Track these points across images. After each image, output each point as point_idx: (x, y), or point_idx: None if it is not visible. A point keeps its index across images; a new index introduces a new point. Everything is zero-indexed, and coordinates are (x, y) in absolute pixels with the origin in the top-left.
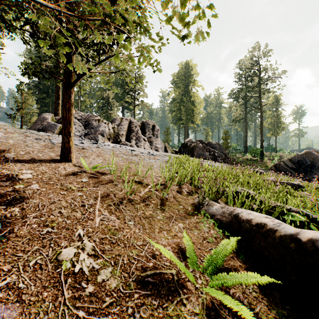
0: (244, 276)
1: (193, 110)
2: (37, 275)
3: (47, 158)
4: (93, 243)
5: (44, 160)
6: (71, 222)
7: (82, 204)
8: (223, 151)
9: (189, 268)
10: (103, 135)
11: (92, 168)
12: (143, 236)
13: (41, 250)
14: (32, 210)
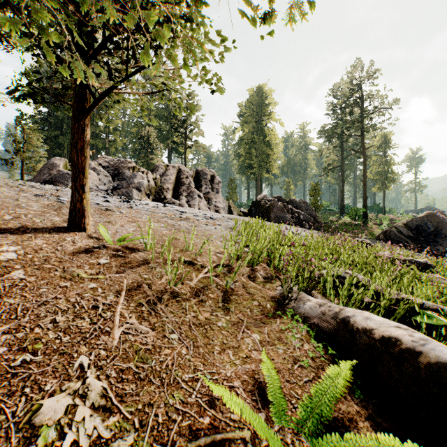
0: (373, 442)
1: (268, 155)
2: None
3: (47, 225)
4: (105, 382)
5: (42, 228)
6: (69, 340)
7: (94, 305)
8: (311, 213)
9: (273, 423)
10: (139, 190)
11: (118, 240)
12: (194, 361)
13: (5, 403)
14: (4, 318)
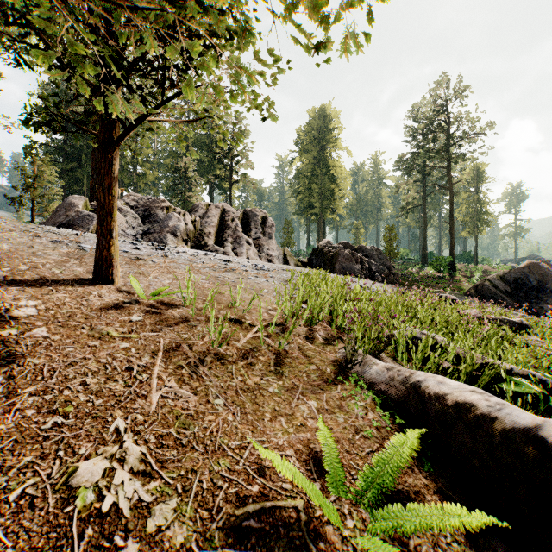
0: (438, 512)
1: (332, 191)
2: (22, 522)
3: (69, 276)
4: (144, 447)
5: (63, 280)
6: (102, 403)
7: (128, 366)
8: (385, 263)
9: (329, 494)
10: (175, 235)
11: (152, 295)
12: (241, 428)
13: (38, 466)
14: (29, 379)
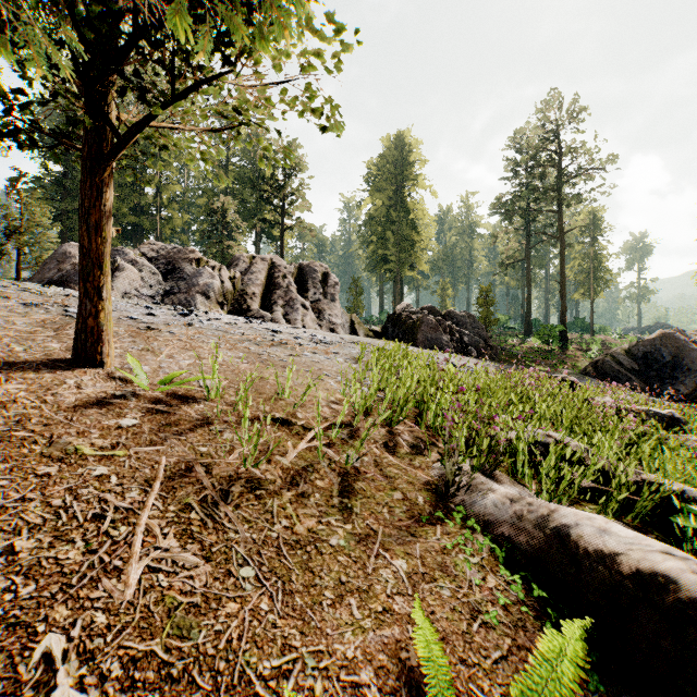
0: None
1: (413, 242)
2: None
3: (35, 356)
4: (94, 693)
5: (25, 363)
6: (35, 592)
7: (97, 512)
8: (480, 333)
9: None
10: (207, 296)
11: (161, 383)
12: (282, 627)
13: None
14: None
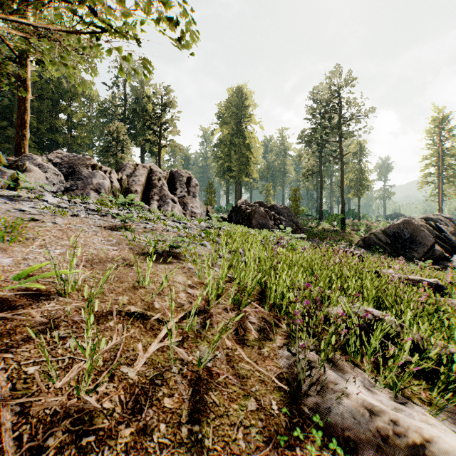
0: None
1: (248, 158)
2: None
3: None
4: None
5: None
6: None
7: None
8: (292, 219)
9: None
10: (99, 192)
11: (15, 278)
12: None
13: None
14: None
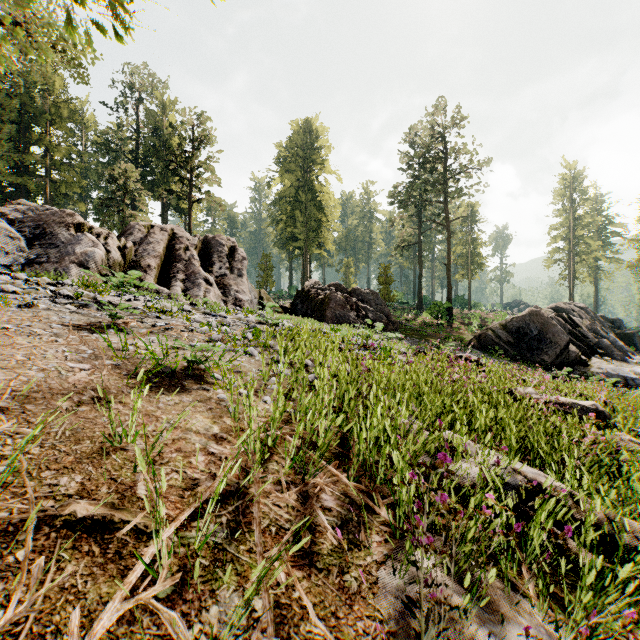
0: None
1: (320, 222)
2: None
3: None
4: None
5: None
6: None
7: None
8: (383, 309)
9: None
10: (86, 267)
11: None
12: None
13: None
14: None
